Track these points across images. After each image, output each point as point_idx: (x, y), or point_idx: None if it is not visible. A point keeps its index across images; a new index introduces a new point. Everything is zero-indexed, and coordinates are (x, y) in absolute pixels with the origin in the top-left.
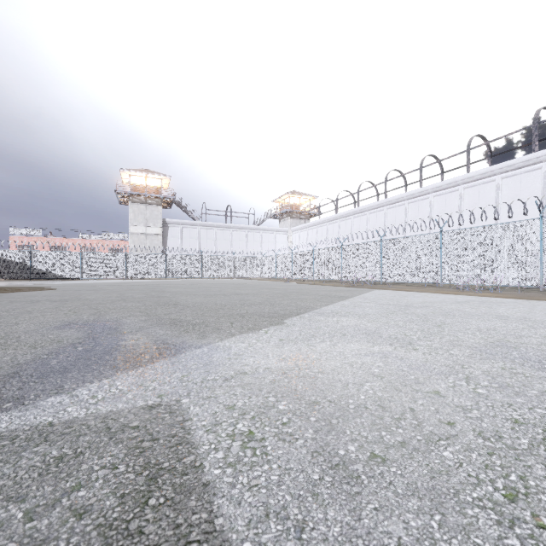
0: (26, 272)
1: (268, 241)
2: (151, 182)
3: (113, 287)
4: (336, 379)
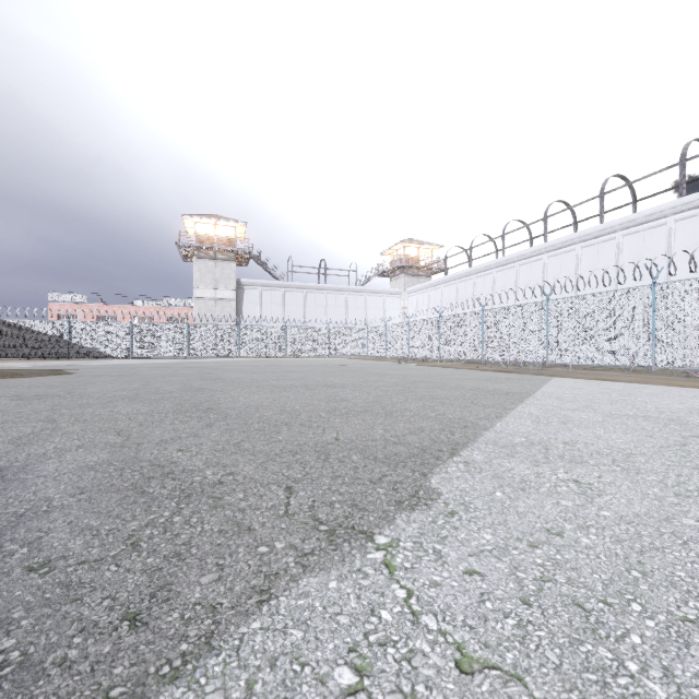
0: (64, 349)
1: (374, 307)
2: (222, 232)
3: (152, 371)
4: None
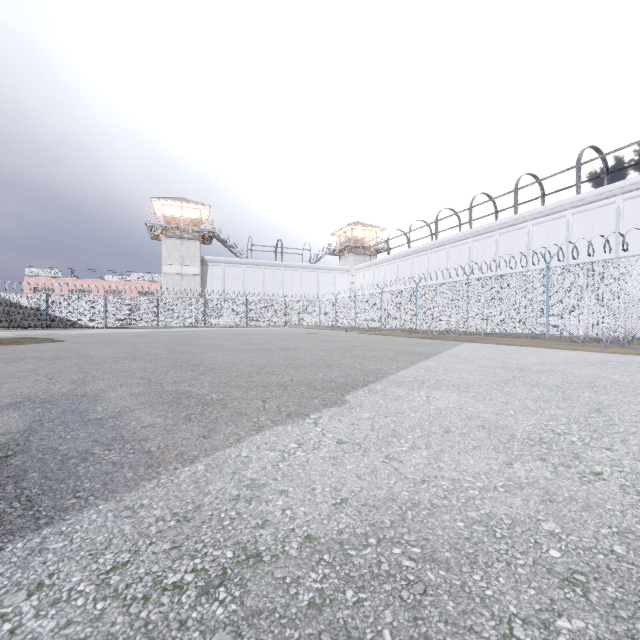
0: (42, 319)
1: (326, 283)
2: (188, 214)
3: (133, 339)
4: (473, 593)
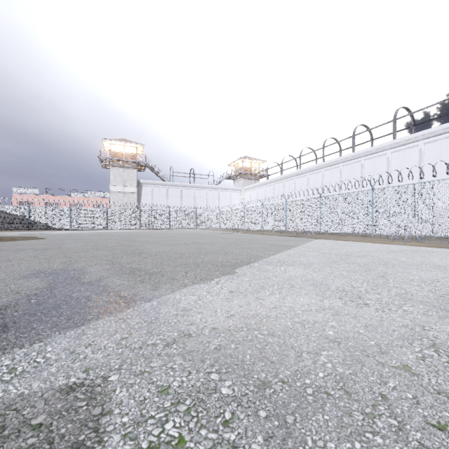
0: (26, 224)
1: (224, 198)
2: (128, 150)
3: (93, 237)
4: (288, 345)
